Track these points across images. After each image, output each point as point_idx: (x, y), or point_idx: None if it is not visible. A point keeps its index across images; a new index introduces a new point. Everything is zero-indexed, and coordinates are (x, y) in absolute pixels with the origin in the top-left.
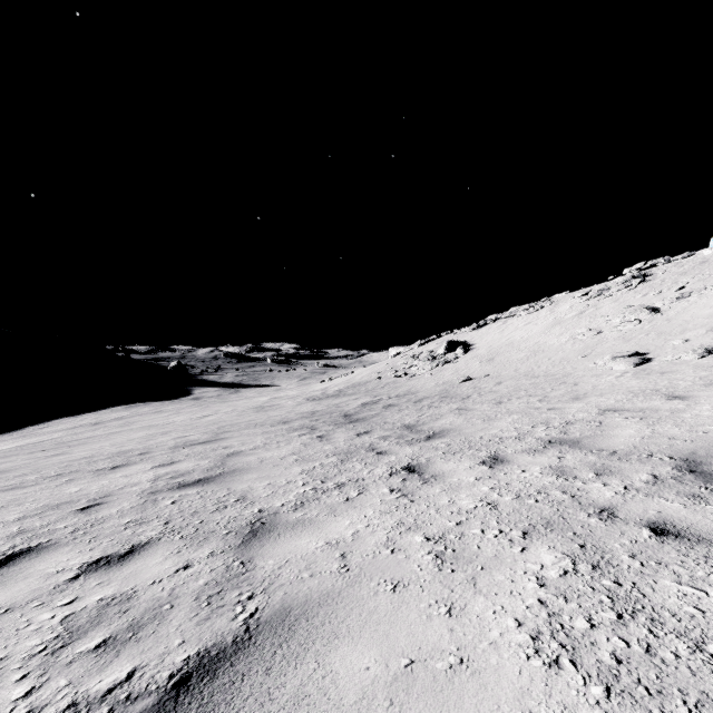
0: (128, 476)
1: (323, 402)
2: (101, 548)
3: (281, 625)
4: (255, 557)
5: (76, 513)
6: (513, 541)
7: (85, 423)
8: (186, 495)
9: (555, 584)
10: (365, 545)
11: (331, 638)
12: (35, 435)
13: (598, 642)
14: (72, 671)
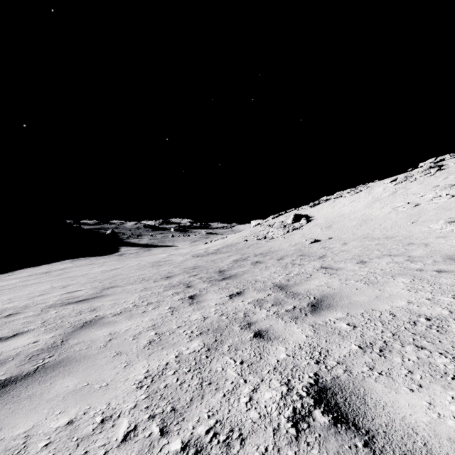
0: None
1: (204, 258)
2: None
3: None
4: None
5: None
6: None
7: (39, 272)
8: None
9: None
10: None
11: None
12: (1, 280)
13: None
14: None
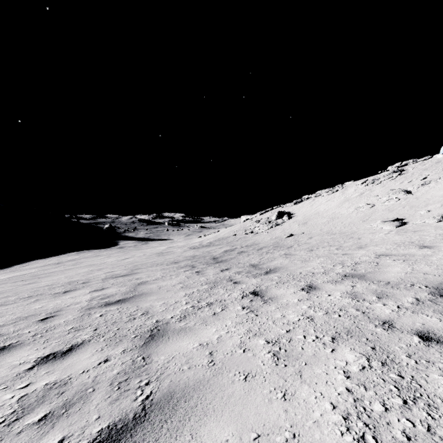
0: (74, 297)
1: (200, 250)
2: (51, 347)
3: (167, 405)
4: (152, 354)
5: (37, 322)
6: (325, 344)
7: (51, 263)
8: (110, 310)
9: (357, 376)
10: (226, 346)
11: (201, 416)
12: (19, 270)
13: (392, 422)
14: (20, 439)
